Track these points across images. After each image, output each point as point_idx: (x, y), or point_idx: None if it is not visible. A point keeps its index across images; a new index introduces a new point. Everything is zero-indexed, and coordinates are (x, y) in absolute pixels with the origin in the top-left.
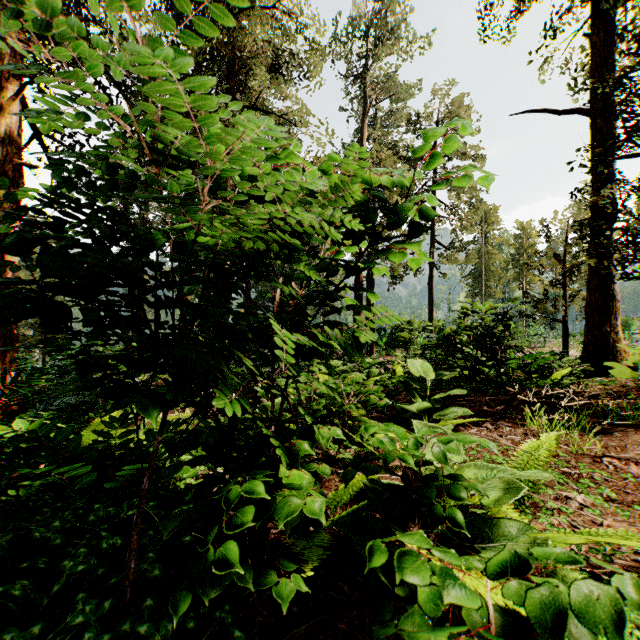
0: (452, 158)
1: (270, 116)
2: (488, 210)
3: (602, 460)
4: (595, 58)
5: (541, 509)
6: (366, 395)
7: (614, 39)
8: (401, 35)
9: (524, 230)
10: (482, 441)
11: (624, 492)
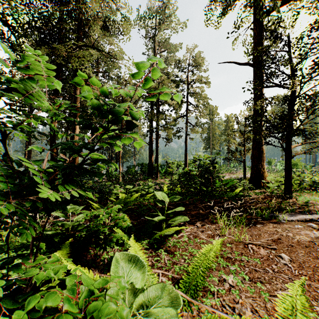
0: (196, 82)
1: (102, 53)
2: (213, 108)
3: (248, 246)
4: (255, 40)
5: (207, 293)
6: (143, 205)
7: (263, 32)
8: (172, 20)
9: (228, 118)
10: (120, 309)
11: (255, 270)
